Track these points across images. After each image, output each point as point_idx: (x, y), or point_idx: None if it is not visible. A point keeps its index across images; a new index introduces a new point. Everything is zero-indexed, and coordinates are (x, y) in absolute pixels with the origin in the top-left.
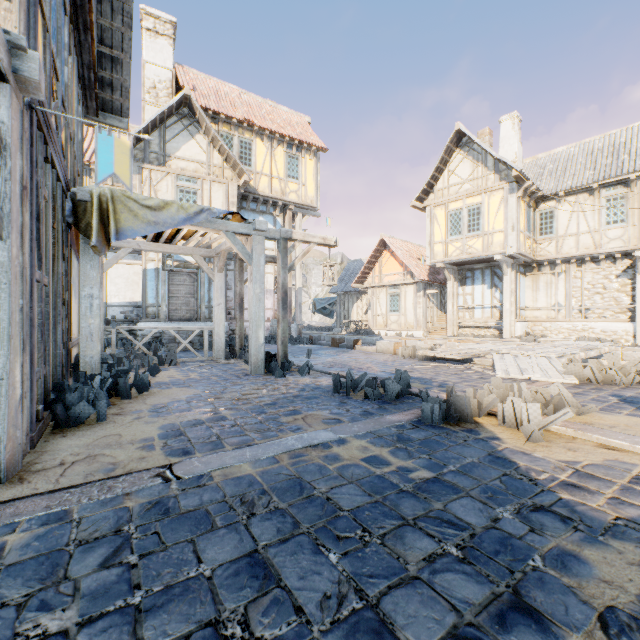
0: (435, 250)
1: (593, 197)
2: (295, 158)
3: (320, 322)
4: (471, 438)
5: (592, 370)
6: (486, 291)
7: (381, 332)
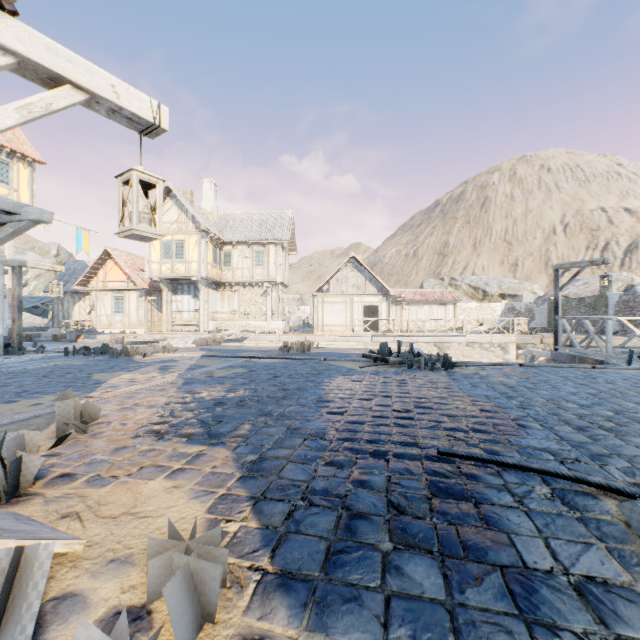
0: (153, 267)
1: (250, 249)
2: (6, 163)
3: (27, 322)
4: (126, 358)
5: (201, 341)
6: (191, 300)
7: (106, 330)
